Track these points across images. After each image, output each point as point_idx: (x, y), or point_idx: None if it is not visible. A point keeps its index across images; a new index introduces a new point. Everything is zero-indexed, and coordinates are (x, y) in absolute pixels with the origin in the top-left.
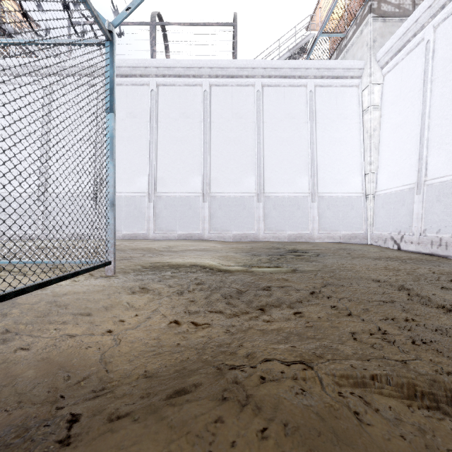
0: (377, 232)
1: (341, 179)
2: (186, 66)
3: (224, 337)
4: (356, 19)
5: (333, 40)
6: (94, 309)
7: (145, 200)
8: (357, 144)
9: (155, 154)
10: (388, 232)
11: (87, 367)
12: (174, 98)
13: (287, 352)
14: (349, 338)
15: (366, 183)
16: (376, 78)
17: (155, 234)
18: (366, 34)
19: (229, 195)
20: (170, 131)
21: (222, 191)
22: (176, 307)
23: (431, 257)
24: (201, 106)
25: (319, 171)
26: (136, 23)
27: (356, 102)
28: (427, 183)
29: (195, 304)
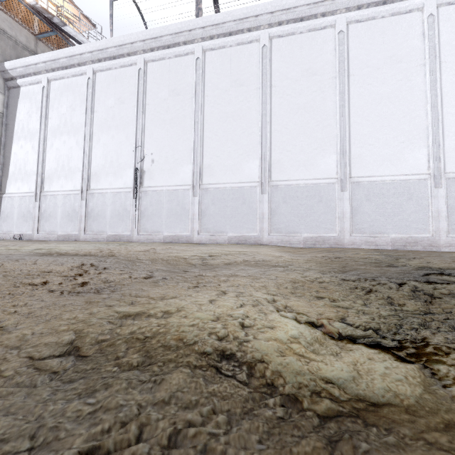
0: None
1: None
2: (238, 17)
3: None
4: None
5: None
6: None
7: (188, 195)
8: None
9: (200, 136)
10: None
11: None
12: (223, 63)
13: None
14: None
15: None
16: None
17: (200, 236)
18: None
19: (297, 183)
20: (219, 106)
21: (288, 177)
22: None
23: None
24: (258, 67)
25: (447, 139)
26: None
27: None
28: None
29: None
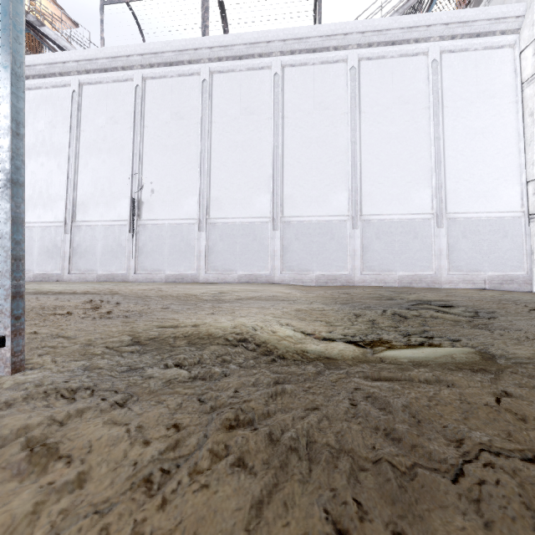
0: None
1: (485, 191)
2: (249, 41)
3: None
4: None
5: None
6: None
7: (194, 229)
8: (511, 135)
9: (207, 166)
10: None
11: None
12: (233, 89)
13: None
14: None
15: (530, 196)
16: None
17: (208, 274)
18: None
19: (309, 219)
20: (228, 134)
21: (300, 213)
22: None
23: None
24: (270, 96)
25: (448, 181)
26: None
27: (509, 71)
28: None
29: None
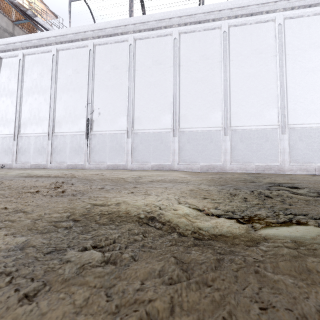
0: None
1: (315, 110)
2: (158, 18)
3: None
4: None
5: None
6: None
7: (124, 137)
8: None
9: (132, 97)
10: None
11: None
12: (148, 49)
13: None
14: None
15: None
16: None
17: (132, 165)
18: None
19: (196, 130)
20: (145, 77)
21: (190, 126)
22: None
23: None
24: (171, 52)
25: (289, 103)
26: None
27: None
28: None
29: None
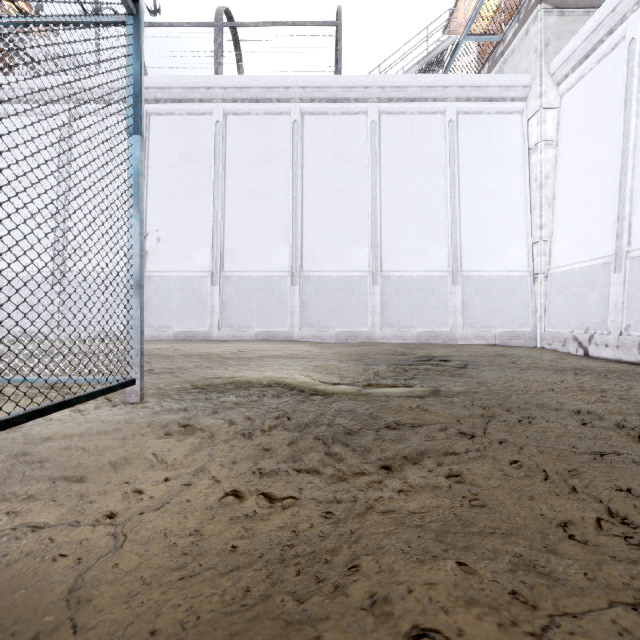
0: (551, 329)
1: (496, 251)
2: (266, 85)
3: (322, 530)
4: (518, 13)
5: (484, 46)
6: (93, 469)
7: (206, 283)
8: (520, 198)
9: (221, 215)
10: (568, 330)
11: (37, 615)
12: (249, 133)
13: (460, 603)
14: (561, 536)
15: (535, 257)
16: (550, 99)
17: (222, 332)
18: (535, 34)
19: (330, 274)
20: (244, 181)
21: (320, 268)
22: (239, 463)
23: (639, 368)
24: (289, 144)
25: (464, 240)
26: (194, 24)
27: (519, 137)
28: (631, 256)
29: (272, 455)
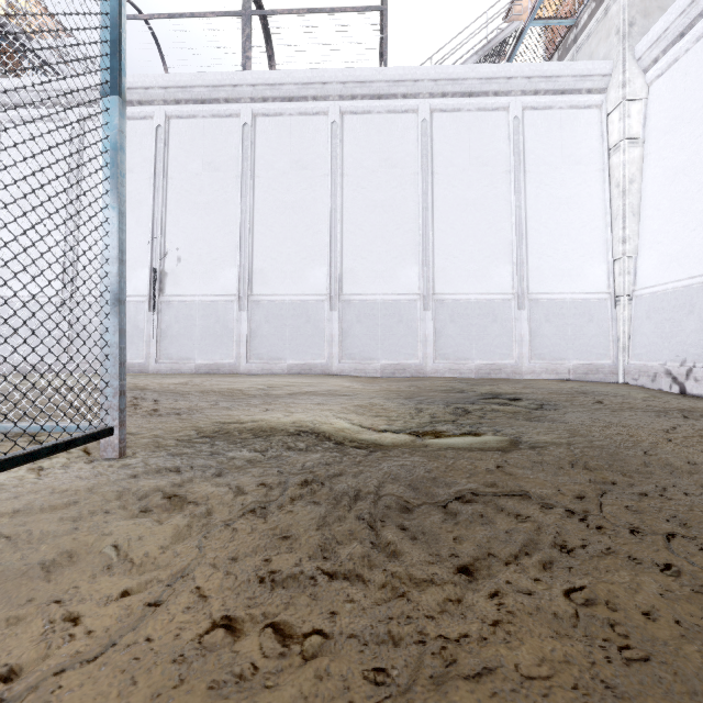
0: (637, 361)
1: (570, 270)
2: (301, 81)
3: None
4: None
5: (553, 32)
6: (12, 575)
7: (233, 308)
8: (598, 207)
9: (249, 230)
10: (659, 362)
11: None
12: (281, 136)
13: None
14: None
15: (616, 276)
16: (635, 89)
17: (250, 364)
18: (616, 13)
19: (374, 298)
20: (275, 192)
21: (363, 291)
22: (242, 561)
23: None
24: (327, 148)
25: (531, 256)
26: (219, 13)
27: (596, 135)
28: None
29: (292, 548)
